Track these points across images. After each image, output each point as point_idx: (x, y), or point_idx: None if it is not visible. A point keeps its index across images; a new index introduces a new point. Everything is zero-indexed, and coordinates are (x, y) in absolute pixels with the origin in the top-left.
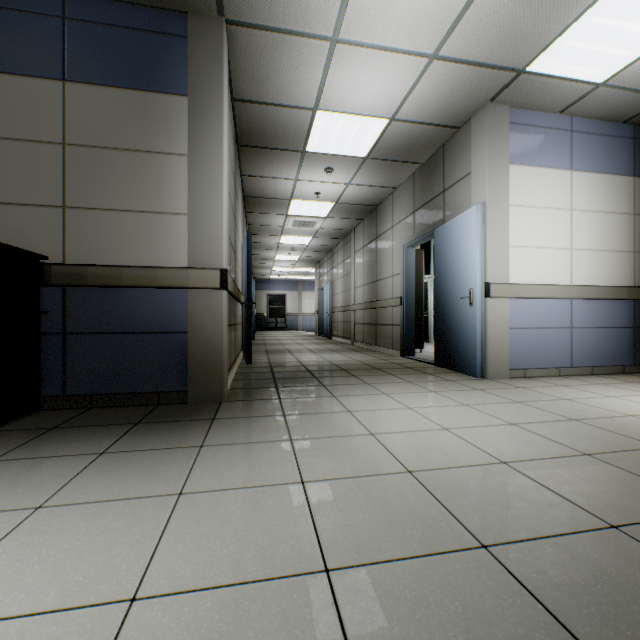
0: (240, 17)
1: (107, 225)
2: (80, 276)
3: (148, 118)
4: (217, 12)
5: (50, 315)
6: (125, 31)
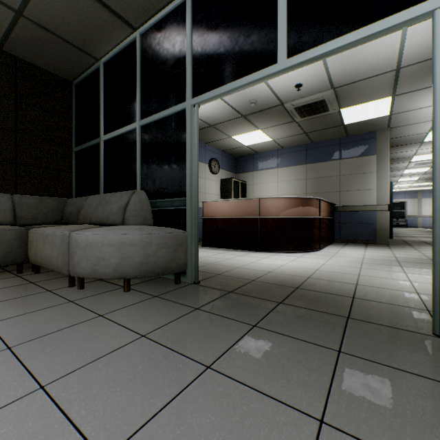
0: (395, 126)
1: (351, 195)
2: (344, 209)
3: (363, 164)
4: (386, 128)
5: (336, 219)
6: (356, 142)
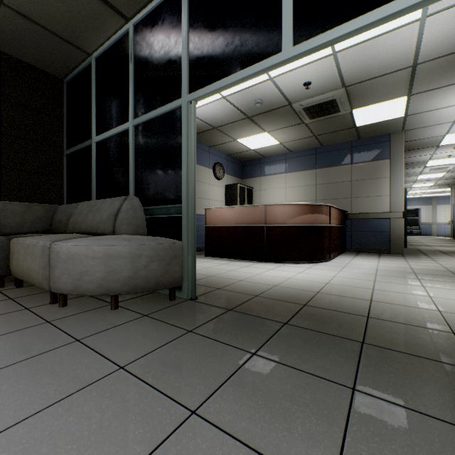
0: (410, 129)
1: (363, 201)
2: (356, 216)
3: (376, 168)
4: (400, 130)
5: (347, 227)
6: (368, 145)
